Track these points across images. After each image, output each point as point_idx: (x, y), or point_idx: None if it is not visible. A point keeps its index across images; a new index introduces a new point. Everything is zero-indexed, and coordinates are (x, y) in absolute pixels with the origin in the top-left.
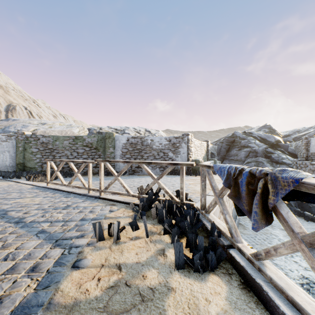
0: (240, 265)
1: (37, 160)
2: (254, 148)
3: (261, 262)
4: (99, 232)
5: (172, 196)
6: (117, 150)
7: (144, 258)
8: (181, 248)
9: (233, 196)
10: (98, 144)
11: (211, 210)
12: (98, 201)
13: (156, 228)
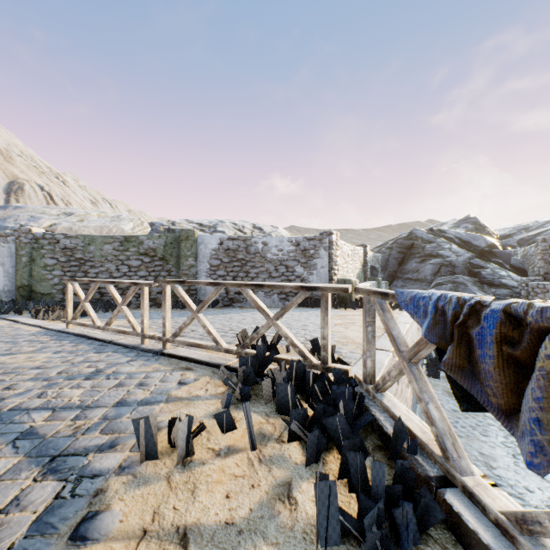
0: (480, 542)
1: (55, 279)
2: (449, 259)
3: (536, 538)
4: (147, 440)
5: (304, 352)
6: (201, 262)
7: (244, 510)
8: (332, 495)
9: (455, 367)
10: (166, 251)
11: (388, 386)
12: (158, 361)
13: (273, 425)
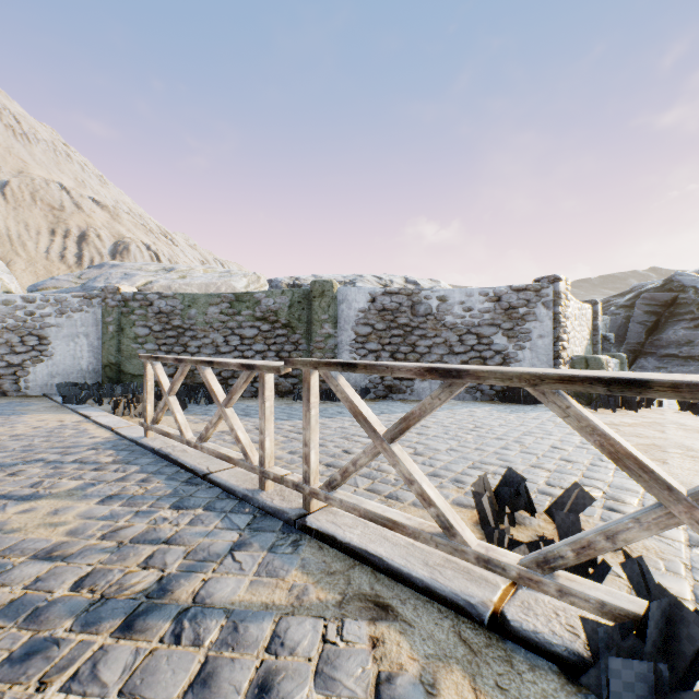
0: None
1: None
2: None
3: None
4: None
5: None
6: (342, 330)
7: None
8: None
9: None
10: (292, 313)
11: None
12: (298, 555)
13: None
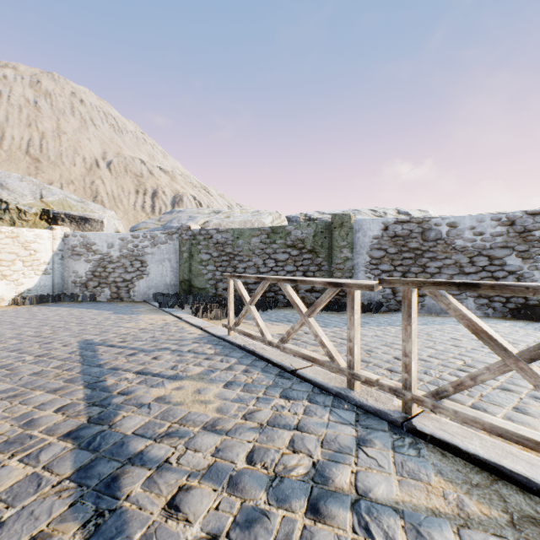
0: None
1: (209, 274)
2: None
3: None
4: None
5: None
6: (358, 254)
7: None
8: None
9: None
10: (315, 241)
11: None
12: (426, 459)
13: None
